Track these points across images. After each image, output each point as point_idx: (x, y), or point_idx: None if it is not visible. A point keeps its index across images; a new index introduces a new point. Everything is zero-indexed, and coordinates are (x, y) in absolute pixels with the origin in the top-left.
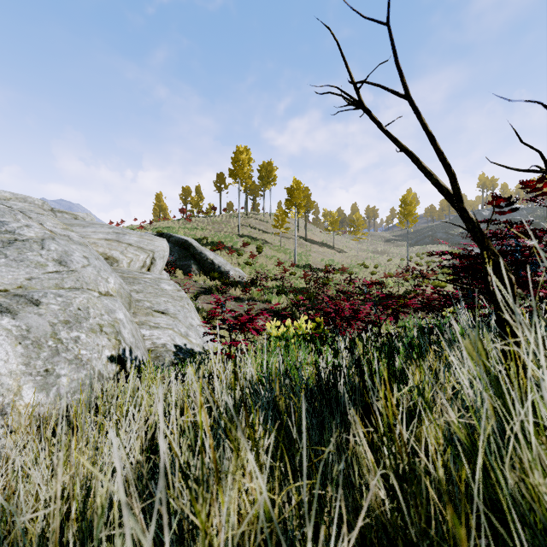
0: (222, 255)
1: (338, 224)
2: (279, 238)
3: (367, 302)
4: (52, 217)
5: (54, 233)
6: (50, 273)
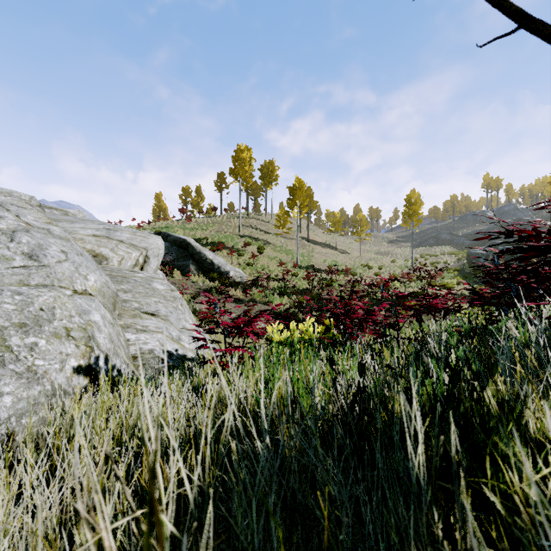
0: (222, 256)
1: (340, 224)
2: (280, 238)
3: (373, 303)
4: (36, 211)
5: (30, 226)
6: (16, 267)
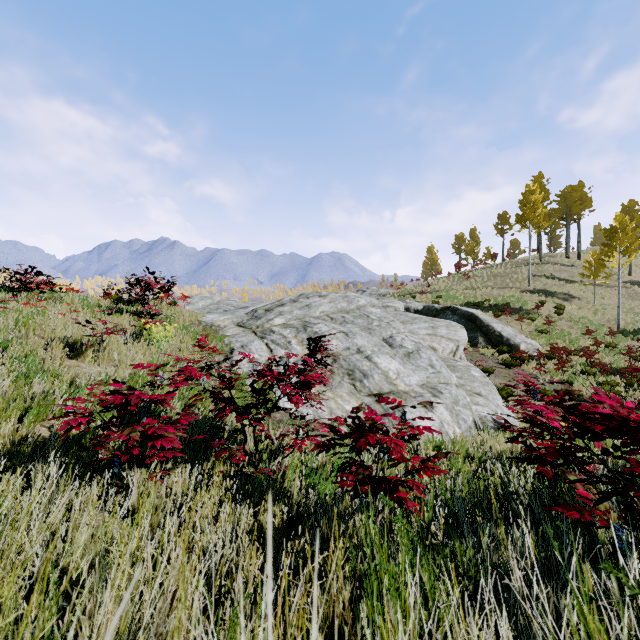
0: (509, 321)
1: None
2: (592, 288)
3: None
4: (397, 321)
5: (416, 343)
6: (431, 373)
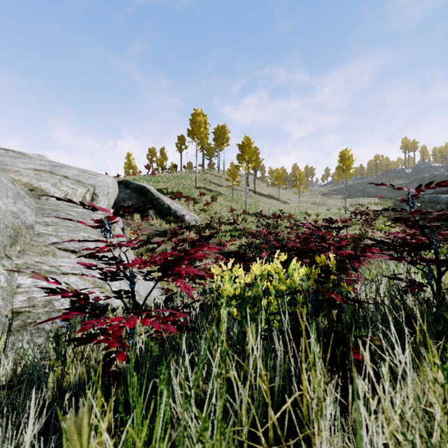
0: (180, 203)
1: (282, 179)
2: (231, 190)
3: None
4: None
5: None
6: None
